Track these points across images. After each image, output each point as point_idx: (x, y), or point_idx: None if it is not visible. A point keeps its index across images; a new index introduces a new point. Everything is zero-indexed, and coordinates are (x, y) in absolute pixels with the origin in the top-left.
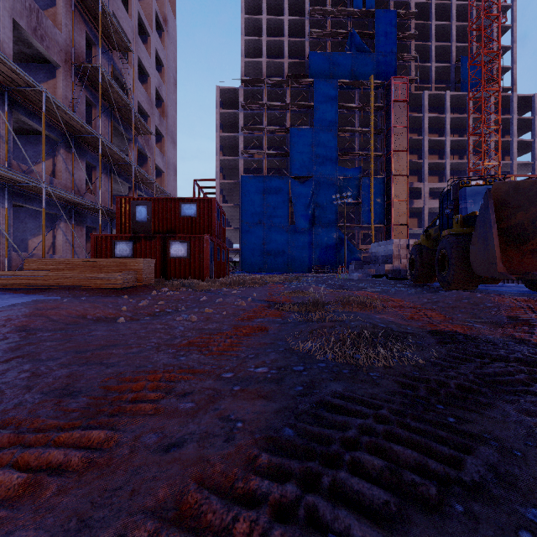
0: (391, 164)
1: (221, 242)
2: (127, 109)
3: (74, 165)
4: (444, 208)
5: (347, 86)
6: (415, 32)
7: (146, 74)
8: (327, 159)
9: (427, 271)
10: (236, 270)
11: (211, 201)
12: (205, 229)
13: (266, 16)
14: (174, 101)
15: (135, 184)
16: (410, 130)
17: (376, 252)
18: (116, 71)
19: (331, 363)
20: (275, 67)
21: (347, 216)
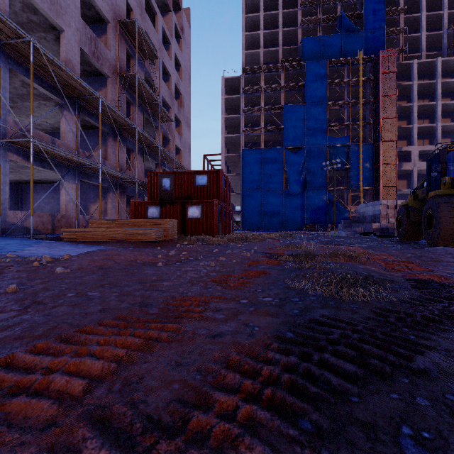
0: (379, 131)
1: (226, 206)
2: (155, 104)
3: (118, 150)
4: (431, 171)
5: (337, 63)
6: (404, 6)
7: (168, 74)
8: (318, 131)
9: (414, 229)
10: (238, 228)
11: (218, 173)
12: (214, 195)
13: (263, 12)
14: (189, 93)
15: (160, 161)
16: (399, 98)
17: (364, 212)
18: (147, 75)
19: (320, 297)
20: (271, 55)
21: (337, 180)
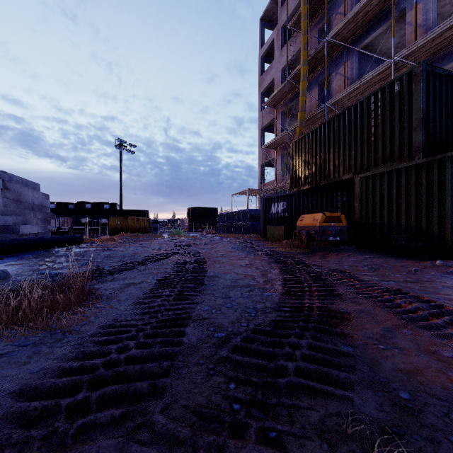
0: None
1: None
2: None
3: None
4: None
5: None
6: None
7: None
8: None
9: None
10: None
11: None
12: None
13: None
14: None
15: None
16: None
17: None
18: None
19: None
20: None
21: None
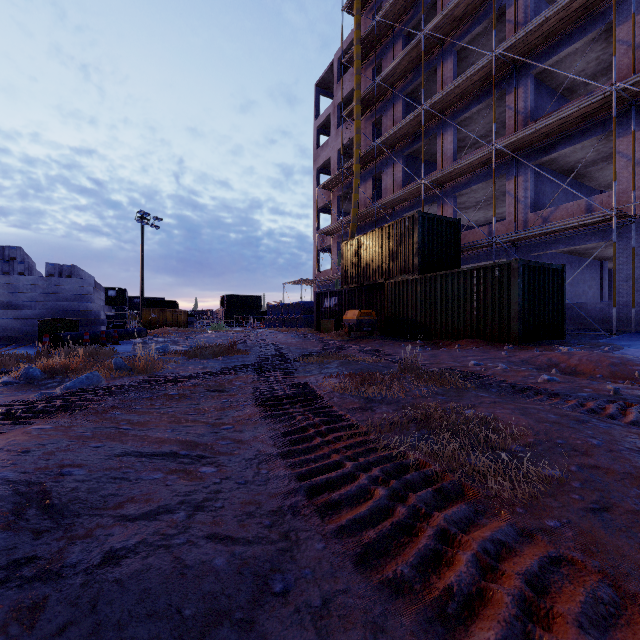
0: None
1: None
2: None
3: None
4: None
5: None
6: None
7: None
8: None
9: None
10: None
11: None
12: None
13: None
14: None
15: None
16: None
17: None
18: None
19: None
20: None
21: None
